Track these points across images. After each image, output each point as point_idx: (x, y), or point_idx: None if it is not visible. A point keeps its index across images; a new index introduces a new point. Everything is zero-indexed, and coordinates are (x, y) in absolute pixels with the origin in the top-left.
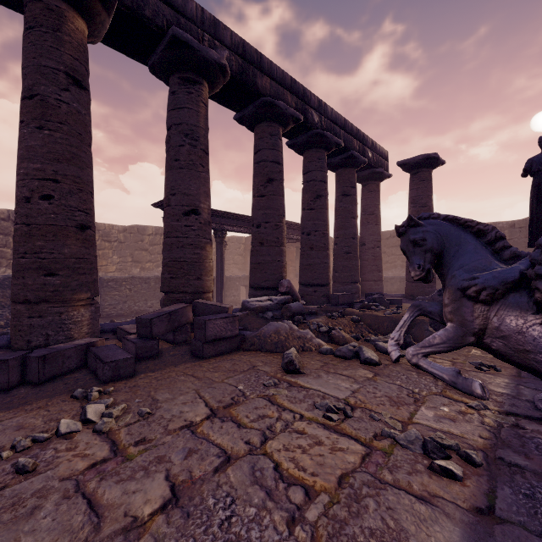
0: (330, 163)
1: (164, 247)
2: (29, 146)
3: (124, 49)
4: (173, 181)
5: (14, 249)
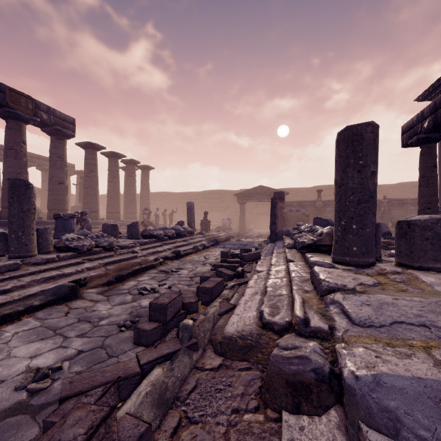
0: (38, 169)
1: None
2: None
3: None
4: None
5: None
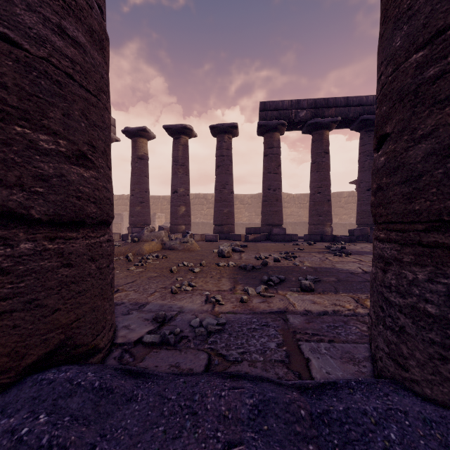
0: None
1: (357, 205)
2: (314, 178)
3: (340, 128)
4: (361, 177)
5: (310, 209)
